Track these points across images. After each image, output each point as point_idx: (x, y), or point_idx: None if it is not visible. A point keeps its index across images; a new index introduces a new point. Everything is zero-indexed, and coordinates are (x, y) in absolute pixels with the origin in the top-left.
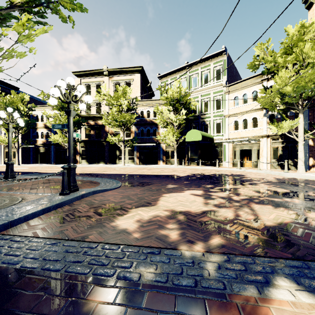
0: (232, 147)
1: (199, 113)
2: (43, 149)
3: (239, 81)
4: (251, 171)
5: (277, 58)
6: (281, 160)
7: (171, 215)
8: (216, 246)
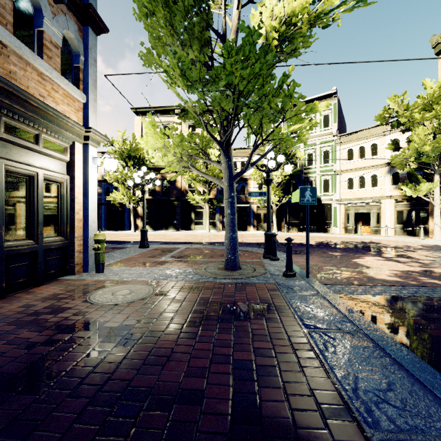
0: (344, 210)
1: (301, 167)
2: None
3: (355, 131)
4: (377, 238)
5: (415, 113)
6: (406, 225)
7: (405, 273)
8: None
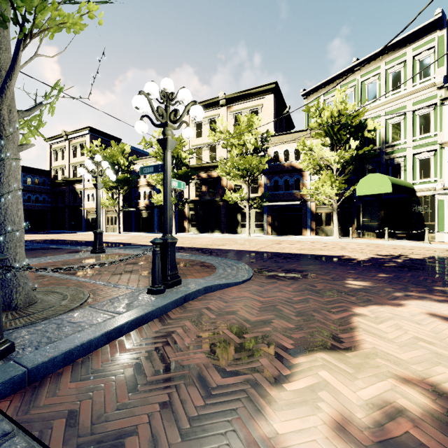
0: None
1: (381, 145)
2: (146, 214)
3: None
4: None
5: None
6: None
7: None
8: None
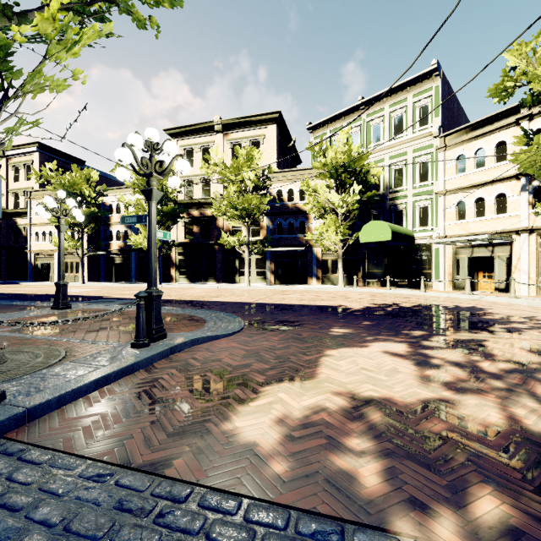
0: (451, 253)
1: (385, 191)
2: (120, 259)
3: (468, 125)
4: (496, 300)
5: None
6: None
7: (352, 409)
8: (495, 532)
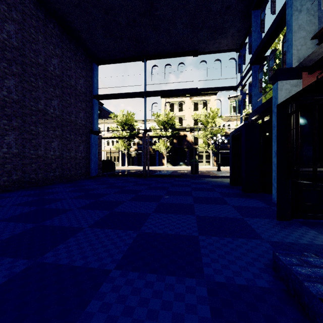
0: None
1: None
2: (134, 154)
3: None
4: None
5: None
6: None
7: None
8: None
